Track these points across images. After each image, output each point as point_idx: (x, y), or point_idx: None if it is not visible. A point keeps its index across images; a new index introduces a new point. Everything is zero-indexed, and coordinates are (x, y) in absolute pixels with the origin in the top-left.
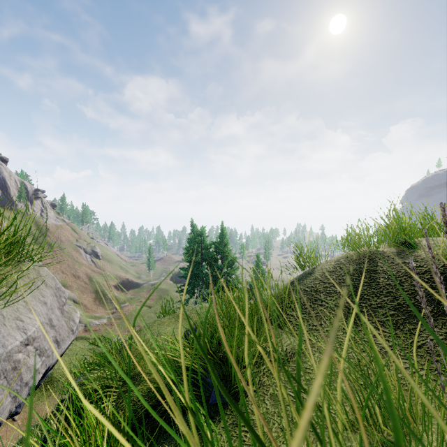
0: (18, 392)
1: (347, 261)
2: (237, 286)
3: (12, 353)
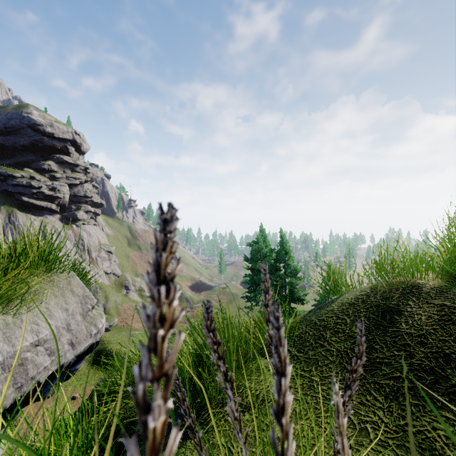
0: (23, 384)
1: (374, 292)
2: (304, 298)
3: (20, 351)
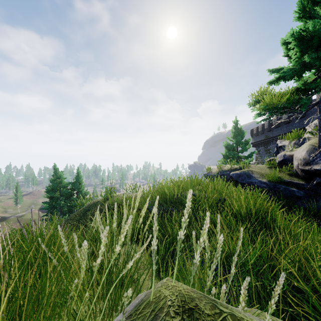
0: None
1: (88, 206)
2: None
3: None
